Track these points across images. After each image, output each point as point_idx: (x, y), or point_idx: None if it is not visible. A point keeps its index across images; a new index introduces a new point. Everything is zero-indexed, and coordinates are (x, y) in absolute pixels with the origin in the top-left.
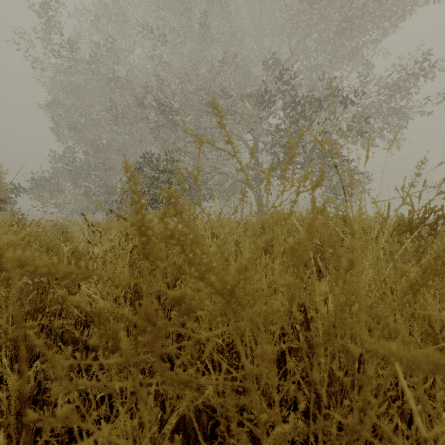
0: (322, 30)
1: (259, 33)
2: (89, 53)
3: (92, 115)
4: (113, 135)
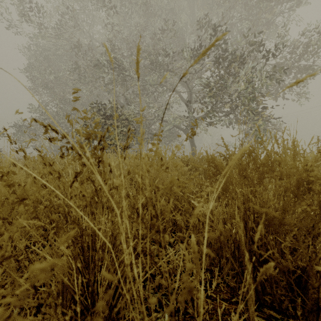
0: (245, 2)
1: (192, 10)
2: (56, 24)
3: (62, 77)
4: (79, 93)
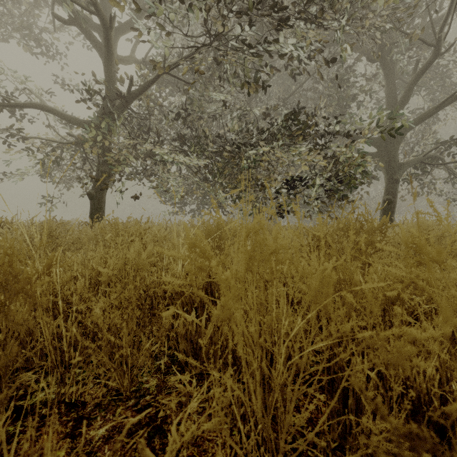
0: None
1: None
2: None
3: None
4: None
